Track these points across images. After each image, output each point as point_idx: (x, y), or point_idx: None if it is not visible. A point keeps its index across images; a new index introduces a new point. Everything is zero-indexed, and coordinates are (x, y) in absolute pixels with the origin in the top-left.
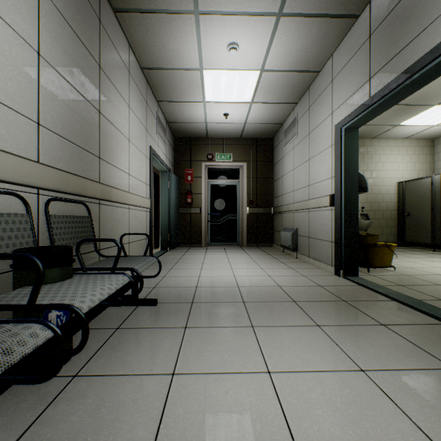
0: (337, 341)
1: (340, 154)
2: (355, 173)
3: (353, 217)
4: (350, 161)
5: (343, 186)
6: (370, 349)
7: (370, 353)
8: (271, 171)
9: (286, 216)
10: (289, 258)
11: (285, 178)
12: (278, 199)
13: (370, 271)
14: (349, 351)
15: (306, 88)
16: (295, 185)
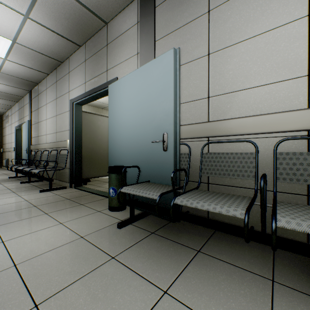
0: None
1: (16, 136)
2: (21, 142)
3: (20, 154)
4: (19, 138)
5: (17, 145)
6: None
7: None
8: (1, 131)
9: (7, 153)
10: (4, 170)
11: (6, 137)
12: (4, 145)
13: None
14: None
15: (11, 108)
16: (9, 141)
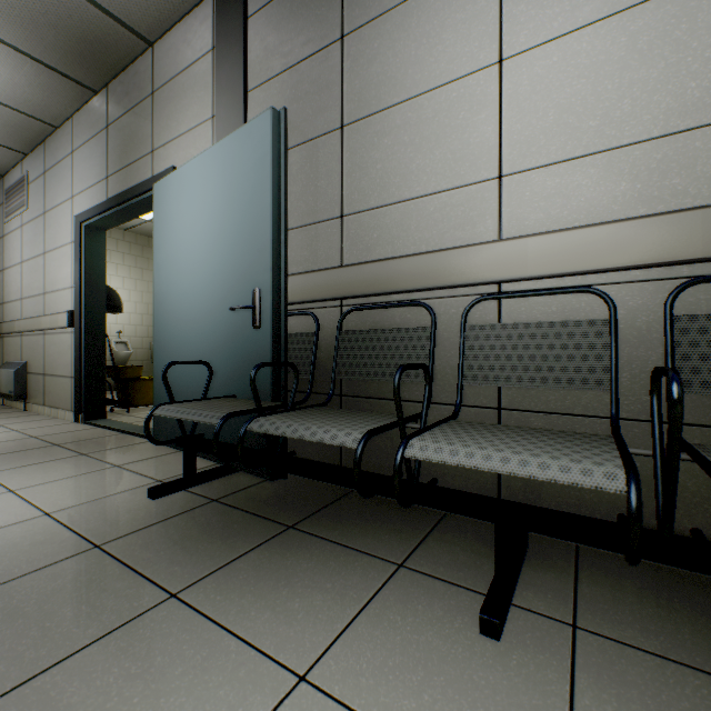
0: (3, 479)
1: (80, 257)
2: (102, 287)
3: (99, 343)
4: (95, 270)
5: (85, 301)
6: (42, 475)
7: (38, 478)
8: None
9: (10, 342)
10: (9, 413)
11: (9, 275)
12: None
13: (134, 411)
14: (10, 483)
15: (41, 140)
16: (26, 289)
